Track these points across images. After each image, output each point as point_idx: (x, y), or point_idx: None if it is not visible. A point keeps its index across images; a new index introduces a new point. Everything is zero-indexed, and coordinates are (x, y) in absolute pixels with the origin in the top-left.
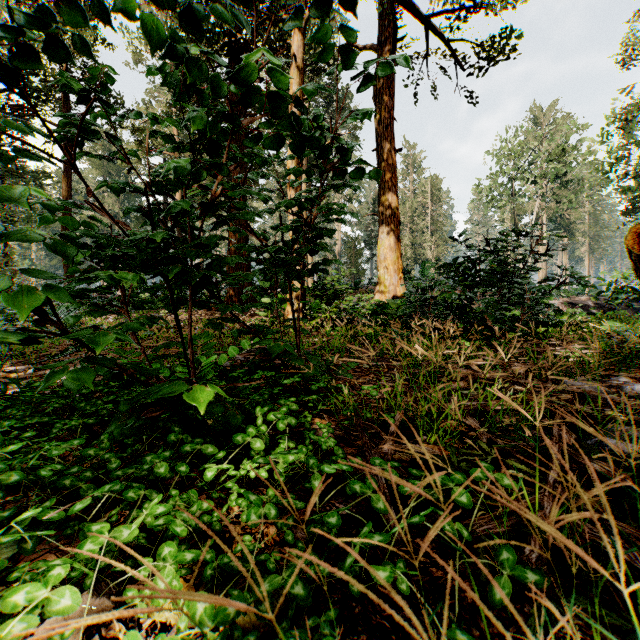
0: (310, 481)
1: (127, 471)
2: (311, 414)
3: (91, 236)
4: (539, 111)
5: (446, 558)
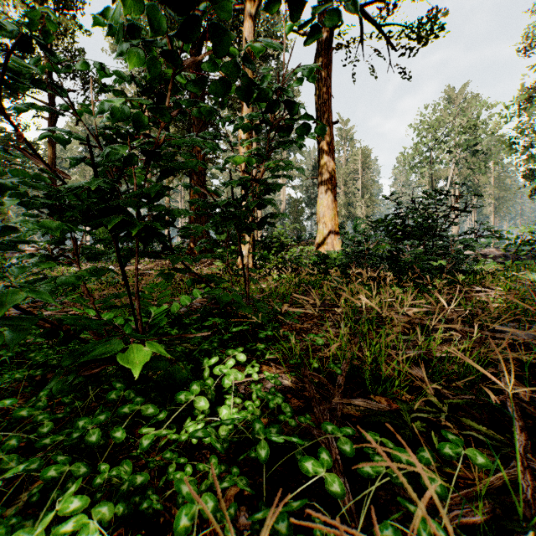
0: (256, 450)
1: (56, 438)
2: (259, 361)
3: (32, 186)
4: (452, 92)
5: None
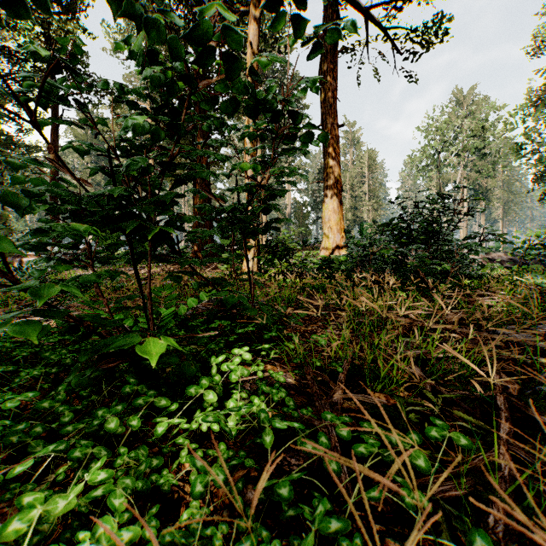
0: (261, 436)
1: (78, 426)
2: (264, 361)
3: (50, 193)
4: (460, 94)
5: (403, 525)
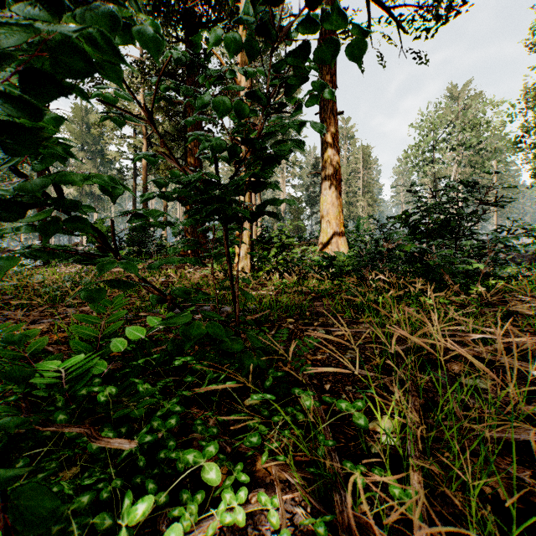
0: None
1: None
2: None
3: None
4: (455, 89)
5: None
